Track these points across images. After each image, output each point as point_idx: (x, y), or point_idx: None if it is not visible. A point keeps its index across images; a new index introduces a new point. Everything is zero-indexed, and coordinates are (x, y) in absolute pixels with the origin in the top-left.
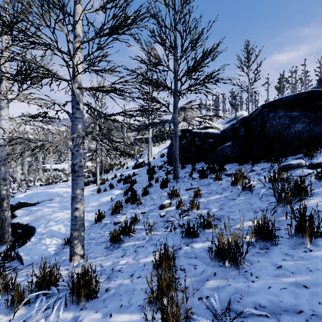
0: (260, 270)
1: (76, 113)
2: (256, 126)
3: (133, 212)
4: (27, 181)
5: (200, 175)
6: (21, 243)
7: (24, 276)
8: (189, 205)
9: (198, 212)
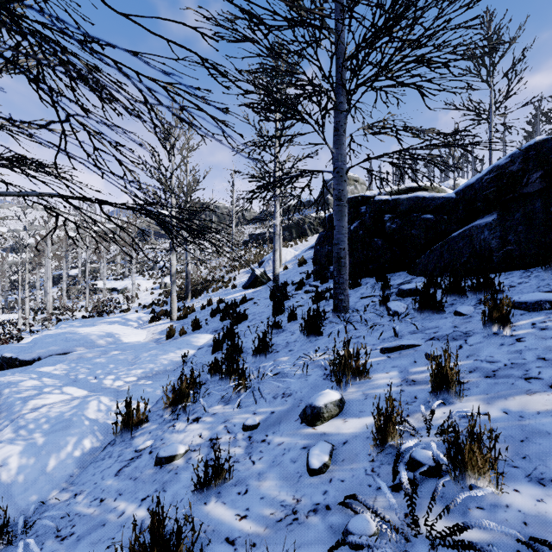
0: None
1: None
2: None
3: (222, 417)
4: (64, 310)
5: (421, 304)
6: None
7: None
8: (422, 426)
9: (508, 501)
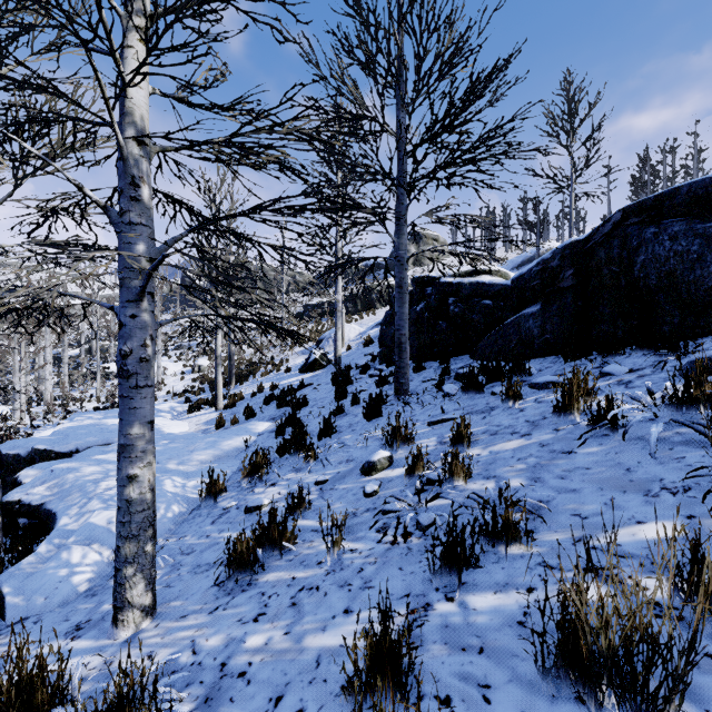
0: None
1: (131, 211)
2: (609, 261)
3: (296, 480)
4: (68, 401)
5: (465, 386)
6: (17, 554)
7: None
8: (441, 465)
9: (469, 487)
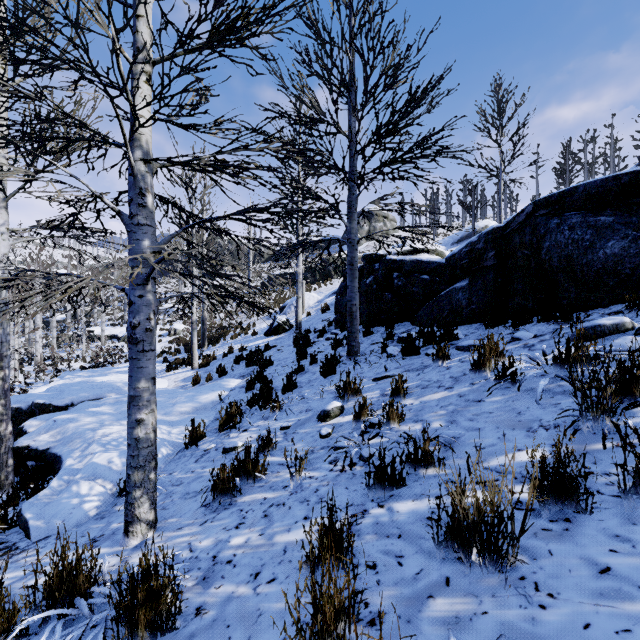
0: (557, 578)
1: (139, 215)
2: (522, 245)
3: (264, 426)
4: (56, 361)
5: (405, 348)
6: (31, 490)
7: (27, 567)
8: (382, 413)
9: (402, 429)
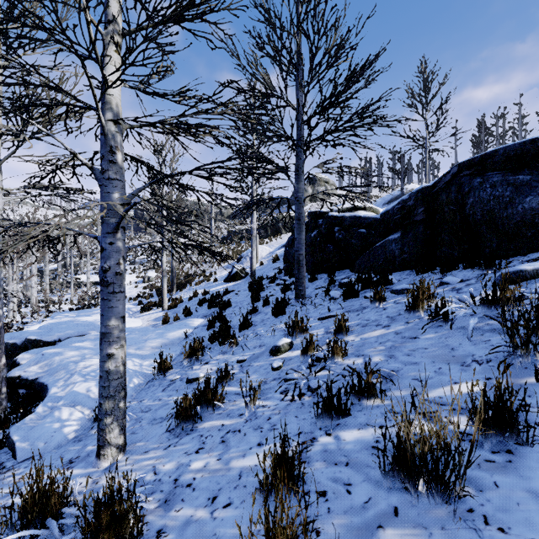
0: (506, 511)
1: (109, 170)
2: (448, 202)
3: (223, 360)
4: (49, 304)
5: (346, 292)
6: (20, 414)
7: (10, 486)
8: (326, 348)
9: (345, 363)
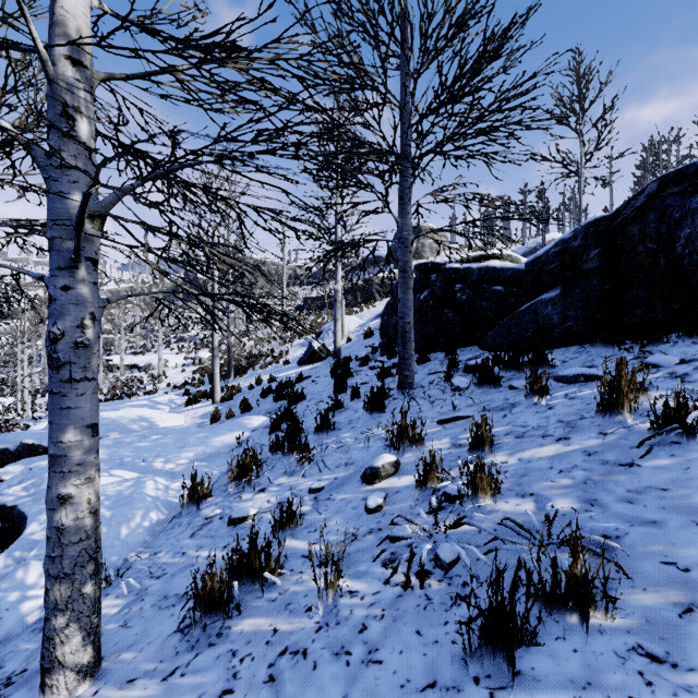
0: None
1: (62, 151)
2: (644, 237)
3: (288, 486)
4: None
5: (479, 379)
6: None
7: None
8: (458, 475)
9: (499, 508)
